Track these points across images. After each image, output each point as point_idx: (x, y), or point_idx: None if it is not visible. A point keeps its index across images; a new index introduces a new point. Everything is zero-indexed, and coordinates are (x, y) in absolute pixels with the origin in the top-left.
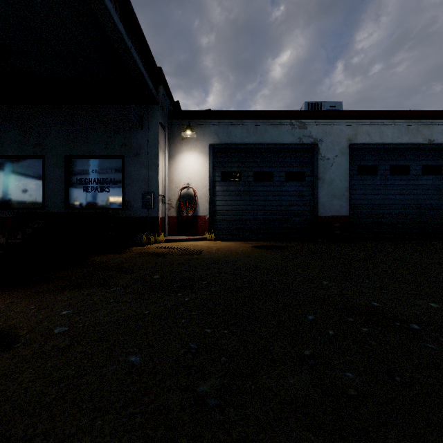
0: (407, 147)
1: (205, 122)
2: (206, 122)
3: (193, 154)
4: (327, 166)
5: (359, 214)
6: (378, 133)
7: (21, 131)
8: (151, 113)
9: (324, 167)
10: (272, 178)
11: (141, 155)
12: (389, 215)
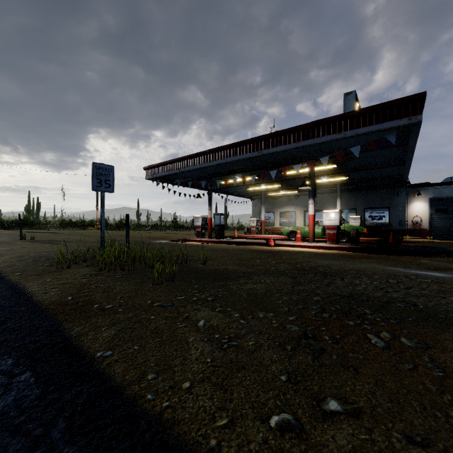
0: None
1: (426, 188)
2: (427, 188)
3: (419, 202)
4: None
5: None
6: None
7: (347, 200)
8: (402, 190)
9: None
10: None
11: (397, 206)
12: None
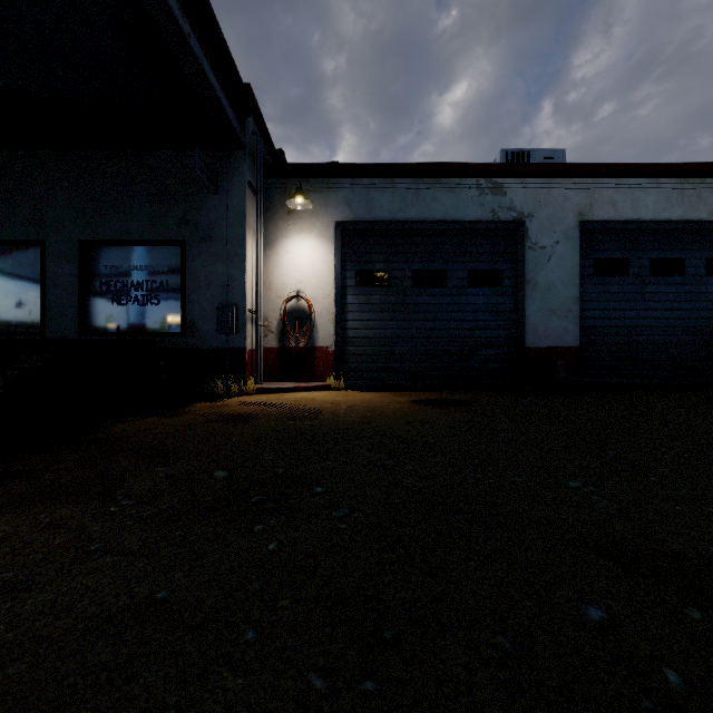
0: (680, 226)
1: (329, 183)
2: (330, 184)
3: (307, 239)
4: (540, 260)
5: (597, 345)
6: (630, 202)
7: (2, 197)
8: (233, 165)
9: (535, 261)
10: (445, 282)
11: (215, 239)
12: (649, 346)
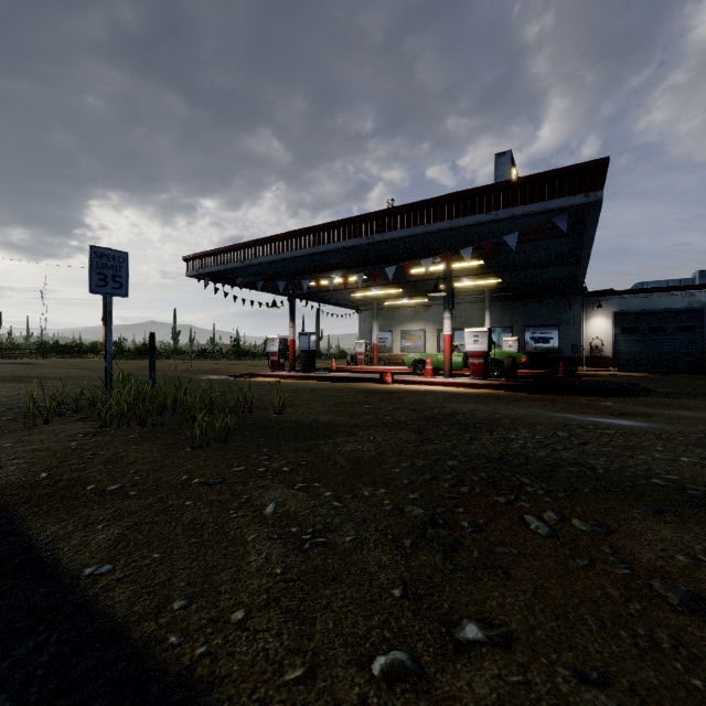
0: None
1: (609, 298)
2: (610, 298)
3: (600, 318)
4: None
5: None
6: None
7: (499, 314)
8: (576, 300)
9: None
10: (664, 331)
11: (569, 324)
12: None
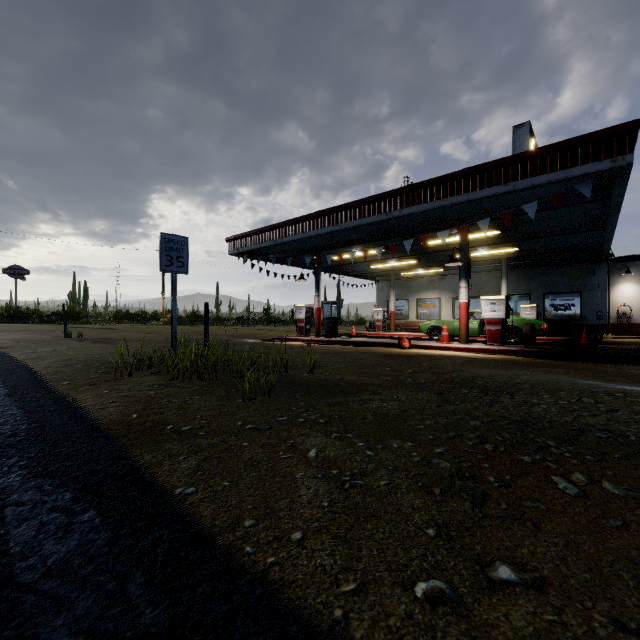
0: None
1: (639, 263)
2: None
3: (628, 284)
4: None
5: None
6: None
7: (516, 282)
8: (601, 266)
9: None
10: None
11: (593, 290)
12: None
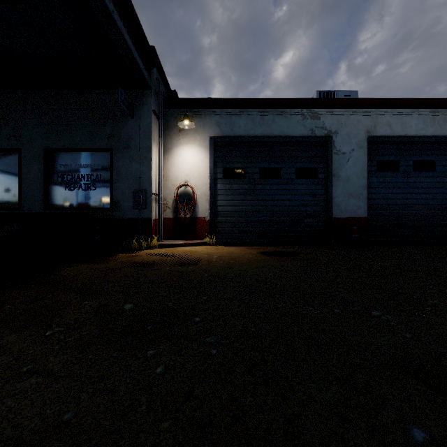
0: (432, 139)
1: (205, 111)
2: (206, 112)
3: (191, 148)
4: (342, 161)
5: (378, 216)
6: (400, 124)
7: None
8: (143, 99)
9: (339, 162)
10: (280, 175)
11: (131, 147)
12: (412, 217)
